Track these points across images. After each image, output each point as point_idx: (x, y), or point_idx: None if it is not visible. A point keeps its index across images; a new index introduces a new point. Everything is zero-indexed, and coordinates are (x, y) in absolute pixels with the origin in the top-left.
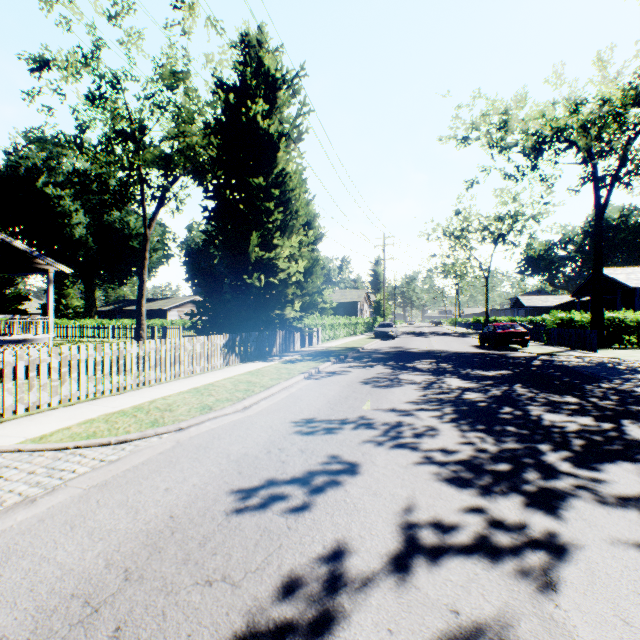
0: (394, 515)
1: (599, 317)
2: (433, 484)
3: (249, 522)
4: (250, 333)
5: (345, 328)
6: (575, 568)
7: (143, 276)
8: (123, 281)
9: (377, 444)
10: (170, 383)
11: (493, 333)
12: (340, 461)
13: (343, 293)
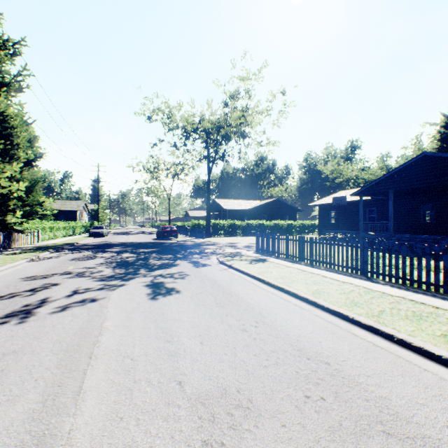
0: (72, 290)
1: (209, 223)
2: (91, 282)
3: (5, 301)
4: None
5: (65, 230)
6: (123, 287)
7: None
8: None
9: (72, 278)
10: None
11: (162, 231)
12: (51, 284)
13: (64, 203)
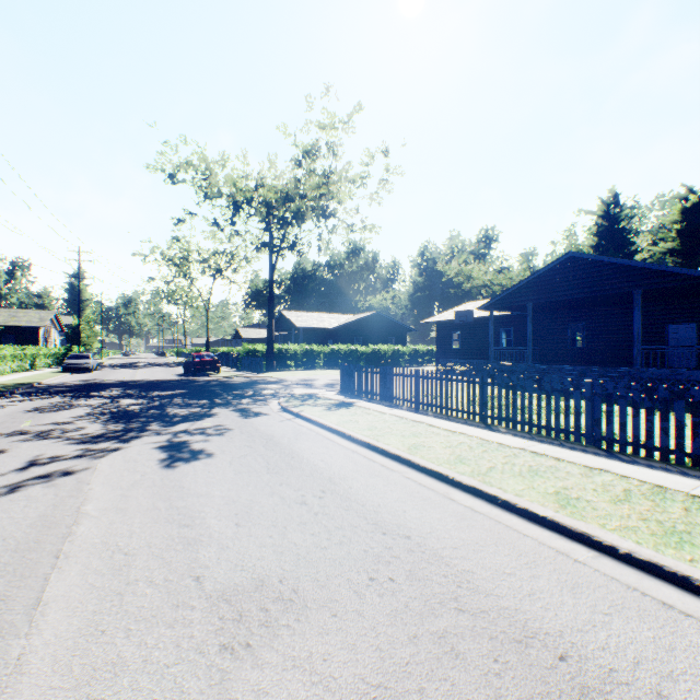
0: (27, 459)
1: (272, 348)
2: (64, 446)
3: None
4: None
5: (16, 361)
6: (120, 452)
7: None
8: None
9: (28, 440)
10: None
11: (193, 362)
12: None
13: (15, 313)
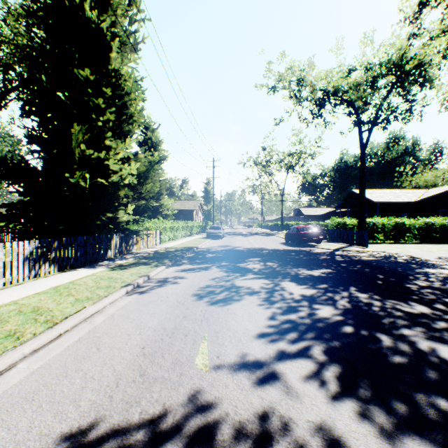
0: None
1: (363, 221)
2: None
3: None
4: (75, 237)
5: (183, 230)
6: None
7: None
8: None
9: None
10: None
11: (297, 233)
12: None
13: (183, 203)
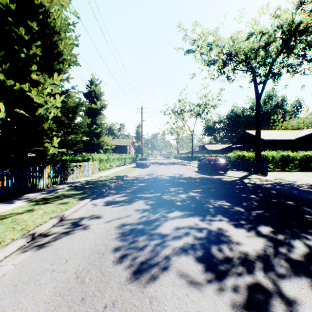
0: None
1: (259, 154)
2: None
3: None
4: None
5: (118, 161)
6: None
7: None
8: None
9: None
10: None
11: (209, 164)
12: None
13: (119, 140)
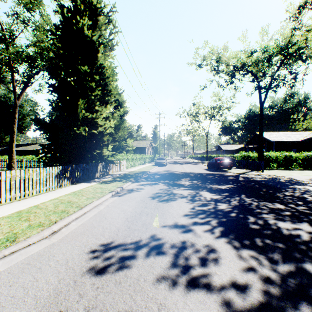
0: None
1: (262, 155)
2: None
3: None
4: (79, 165)
5: (140, 160)
6: None
7: (13, 129)
8: (8, 133)
9: (171, 283)
10: (0, 207)
11: (215, 163)
12: None
13: (139, 142)
